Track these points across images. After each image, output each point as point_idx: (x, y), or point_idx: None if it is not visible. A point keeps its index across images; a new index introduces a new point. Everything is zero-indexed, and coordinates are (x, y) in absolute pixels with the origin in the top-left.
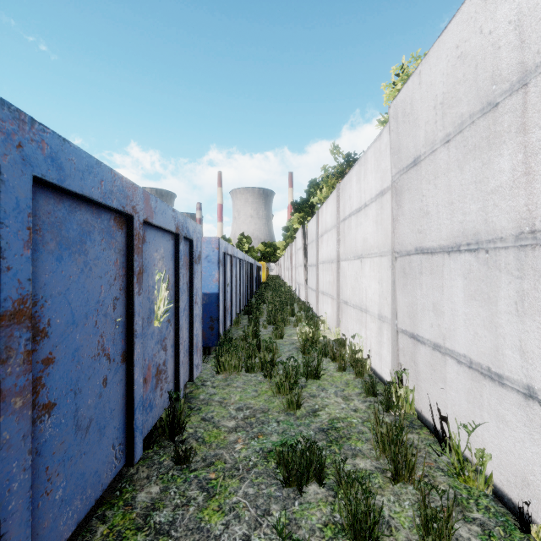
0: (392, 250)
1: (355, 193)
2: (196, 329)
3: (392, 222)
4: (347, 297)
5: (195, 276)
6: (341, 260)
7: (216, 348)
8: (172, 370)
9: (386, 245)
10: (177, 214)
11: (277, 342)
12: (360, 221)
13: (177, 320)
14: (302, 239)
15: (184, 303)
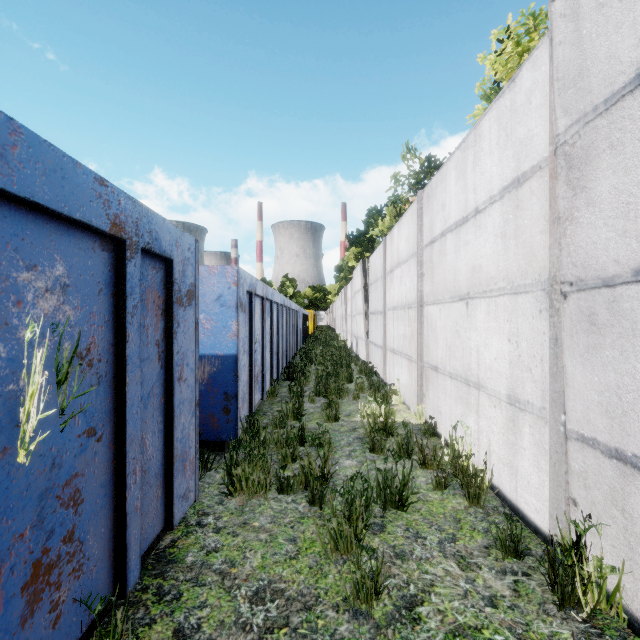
0: (551, 280)
1: (454, 196)
2: (182, 427)
3: (551, 227)
4: (437, 359)
5: (179, 330)
6: (427, 304)
7: (229, 450)
8: (106, 536)
9: (530, 273)
10: (119, 195)
11: (330, 428)
12: (465, 240)
13: (121, 425)
14: (361, 278)
15: (149, 382)
